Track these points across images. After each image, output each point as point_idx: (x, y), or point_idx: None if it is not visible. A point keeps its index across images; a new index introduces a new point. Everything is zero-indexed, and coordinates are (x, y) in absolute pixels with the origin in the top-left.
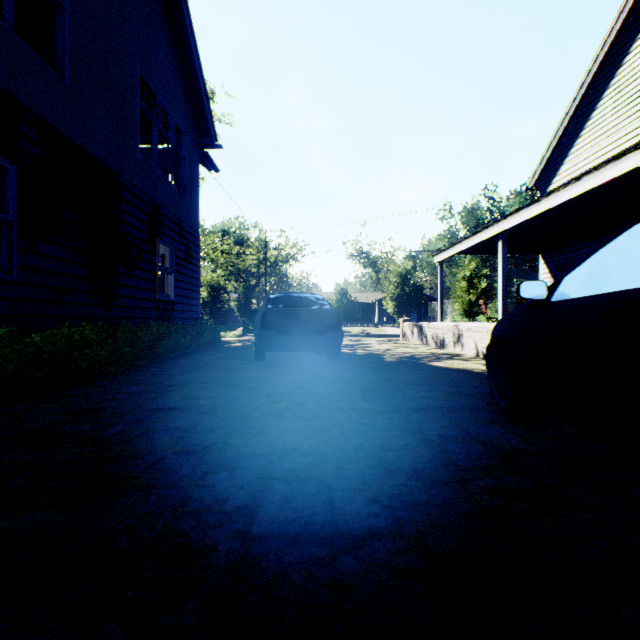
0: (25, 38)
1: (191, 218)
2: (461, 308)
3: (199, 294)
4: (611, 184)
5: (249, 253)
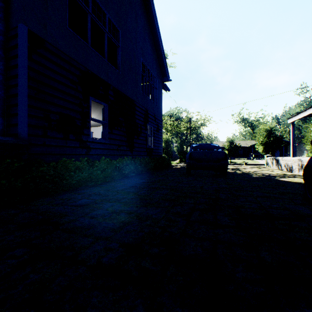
0: (103, 55)
1: (159, 113)
2: (311, 148)
3: (162, 145)
4: None
5: (182, 124)
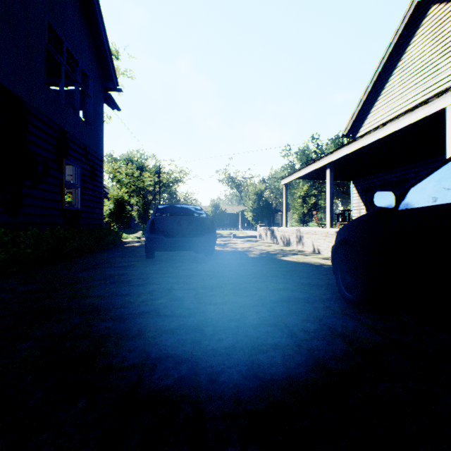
0: None
1: (96, 144)
2: (298, 217)
3: (103, 205)
4: (404, 130)
5: (147, 176)
